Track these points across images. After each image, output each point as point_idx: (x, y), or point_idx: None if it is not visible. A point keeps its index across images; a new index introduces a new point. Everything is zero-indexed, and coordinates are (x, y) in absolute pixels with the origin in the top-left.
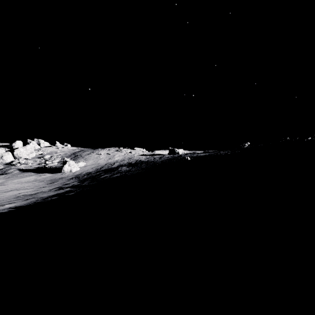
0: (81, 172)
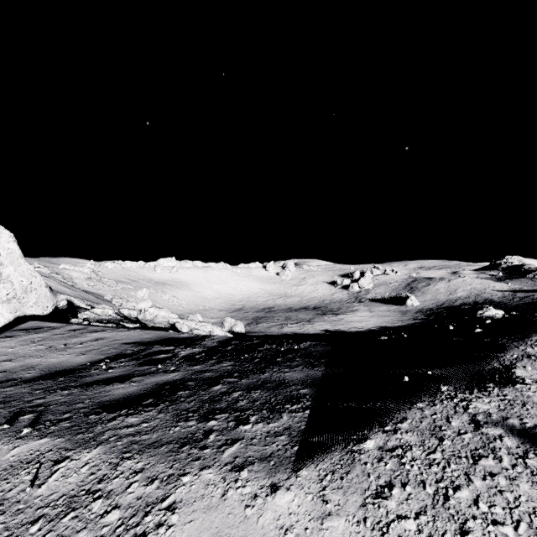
0: (422, 307)
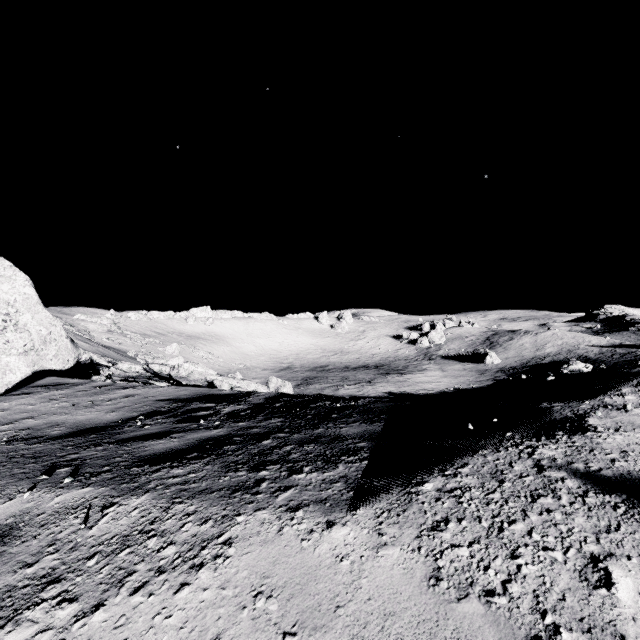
0: (504, 365)
